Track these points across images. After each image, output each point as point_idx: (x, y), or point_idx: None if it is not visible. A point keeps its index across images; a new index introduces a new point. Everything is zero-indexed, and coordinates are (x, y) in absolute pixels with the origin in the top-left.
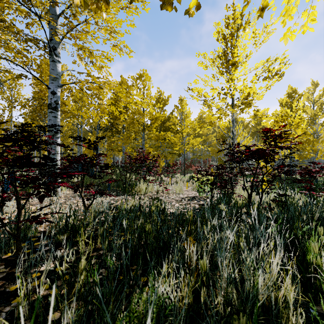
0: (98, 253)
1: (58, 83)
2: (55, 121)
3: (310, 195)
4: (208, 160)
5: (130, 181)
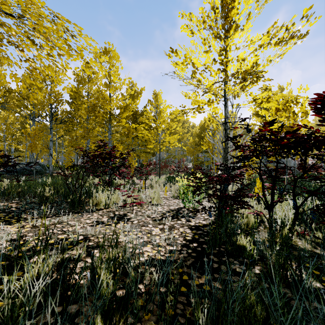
0: None
1: None
2: None
3: None
4: (183, 160)
5: (87, 187)
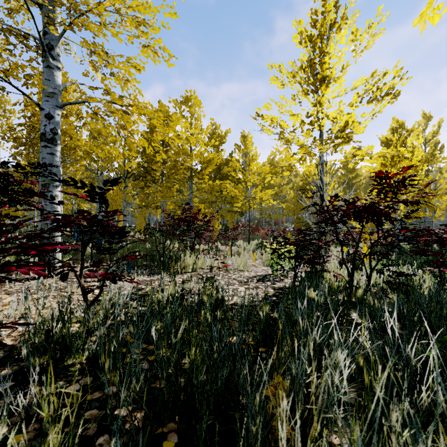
0: (102, 395)
1: (57, 101)
2: (52, 160)
3: (440, 274)
4: (282, 221)
5: (171, 252)
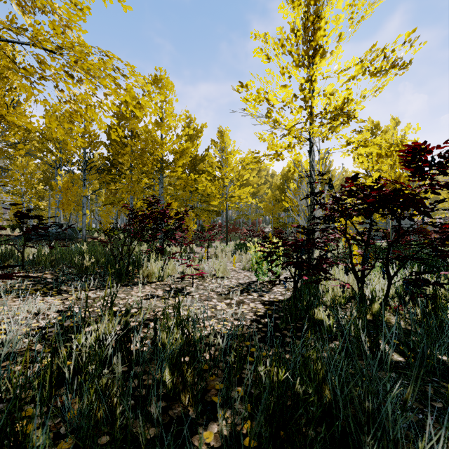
0: None
1: None
2: None
3: None
4: (258, 221)
5: (135, 256)
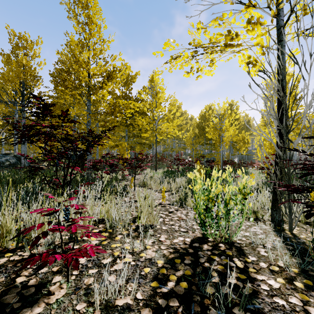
0: None
1: None
2: None
3: None
4: (180, 153)
5: (28, 190)
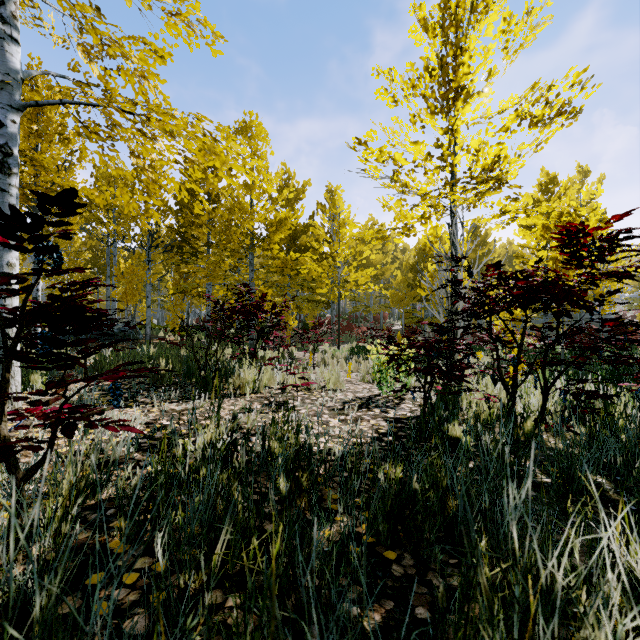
0: None
1: (10, 97)
2: (0, 201)
3: None
4: (384, 315)
5: (220, 362)
